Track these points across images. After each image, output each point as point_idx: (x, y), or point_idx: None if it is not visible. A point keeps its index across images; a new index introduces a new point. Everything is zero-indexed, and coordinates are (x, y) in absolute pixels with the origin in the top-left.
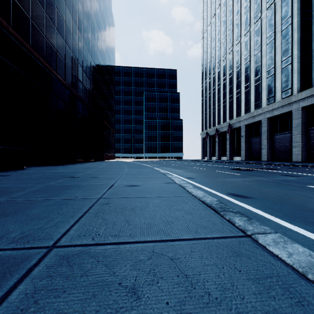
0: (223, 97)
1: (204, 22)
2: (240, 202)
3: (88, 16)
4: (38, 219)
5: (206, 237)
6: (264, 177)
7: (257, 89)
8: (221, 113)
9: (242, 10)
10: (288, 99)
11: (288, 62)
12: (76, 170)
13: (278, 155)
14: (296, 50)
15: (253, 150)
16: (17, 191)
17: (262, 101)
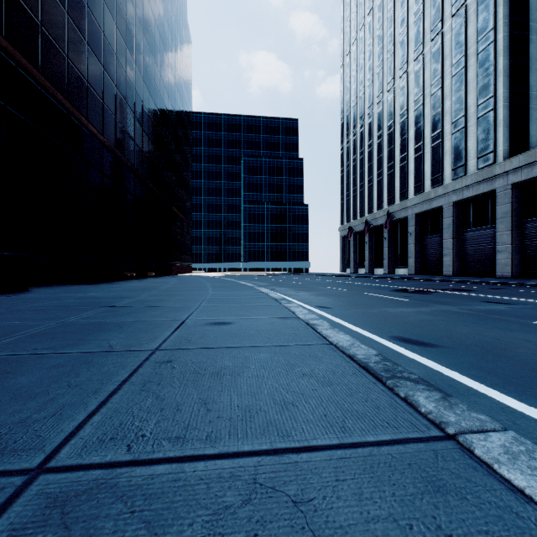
0: (378, 166)
1: (346, 39)
2: (418, 355)
3: (144, 23)
4: (25, 399)
5: (365, 440)
6: (452, 305)
7: (436, 153)
8: (374, 193)
9: (409, 17)
10: (489, 171)
11: (488, 106)
12: (120, 292)
13: (471, 265)
14: (502, 87)
15: (429, 258)
16: (3, 335)
17: (444, 173)
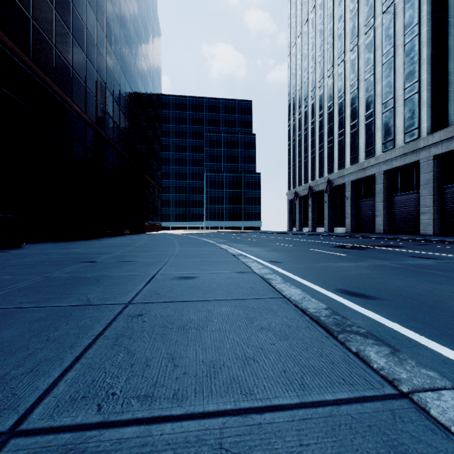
0: (319, 140)
1: (292, 32)
2: (361, 307)
3: (121, 19)
4: (6, 354)
5: (324, 399)
6: (386, 260)
7: (369, 129)
8: (316, 163)
9: (346, 14)
10: (414, 144)
11: (413, 89)
12: (100, 248)
13: (399, 225)
14: (425, 73)
15: (363, 218)
16: None
17: (376, 146)
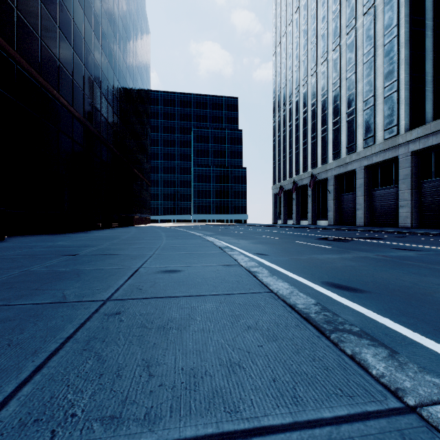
0: (303, 137)
1: (277, 32)
2: (350, 301)
3: (109, 14)
4: None
5: (321, 417)
6: (369, 252)
7: (351, 126)
8: (300, 158)
9: (329, 15)
10: (393, 141)
11: (393, 88)
12: (86, 241)
13: (379, 218)
14: (404, 73)
15: (345, 211)
16: None
17: (357, 142)
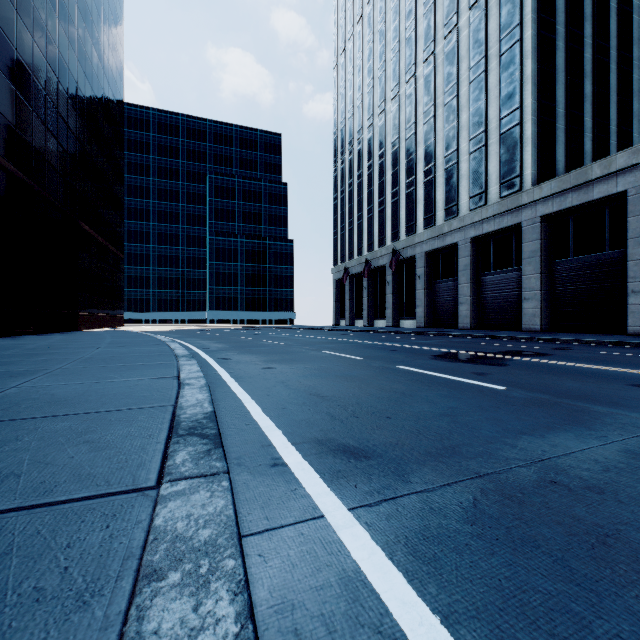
0: (379, 193)
1: (340, 33)
2: None
3: None
4: None
5: None
6: (633, 407)
7: (451, 177)
8: (375, 226)
9: (418, 8)
10: (515, 199)
11: (513, 120)
12: None
13: (491, 316)
14: (530, 97)
15: (441, 307)
16: None
17: (460, 202)
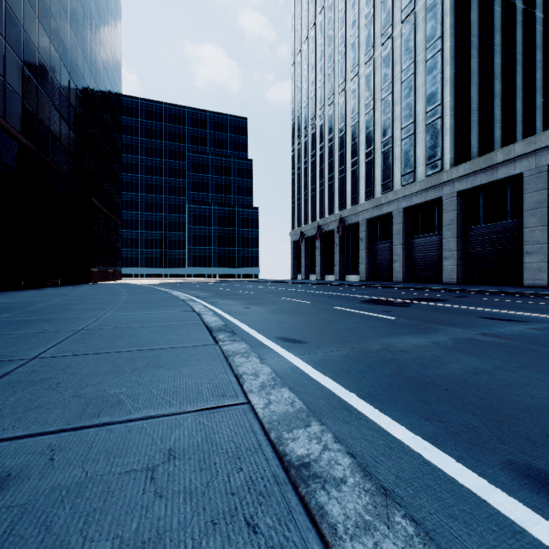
0: (329, 170)
1: (297, 36)
2: None
3: None
4: None
5: None
6: (462, 327)
7: (387, 158)
8: (326, 197)
9: (361, 19)
10: (437, 178)
11: (436, 114)
12: None
13: (419, 272)
14: (449, 96)
15: (380, 264)
16: None
17: (394, 179)
